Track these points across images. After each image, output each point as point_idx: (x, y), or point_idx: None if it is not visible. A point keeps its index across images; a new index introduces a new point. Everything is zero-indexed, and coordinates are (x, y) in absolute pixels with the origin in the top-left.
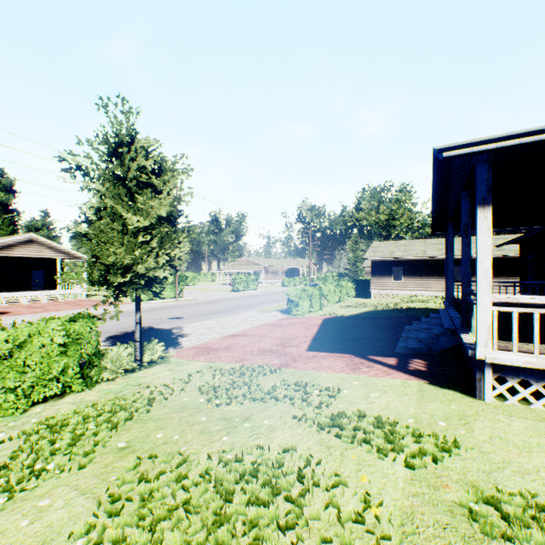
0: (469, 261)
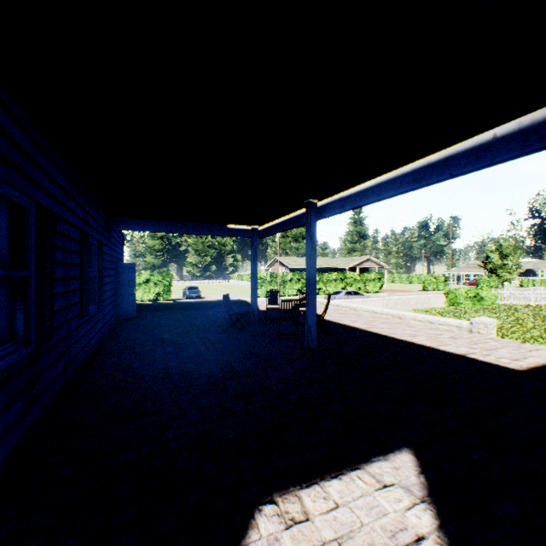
0: None
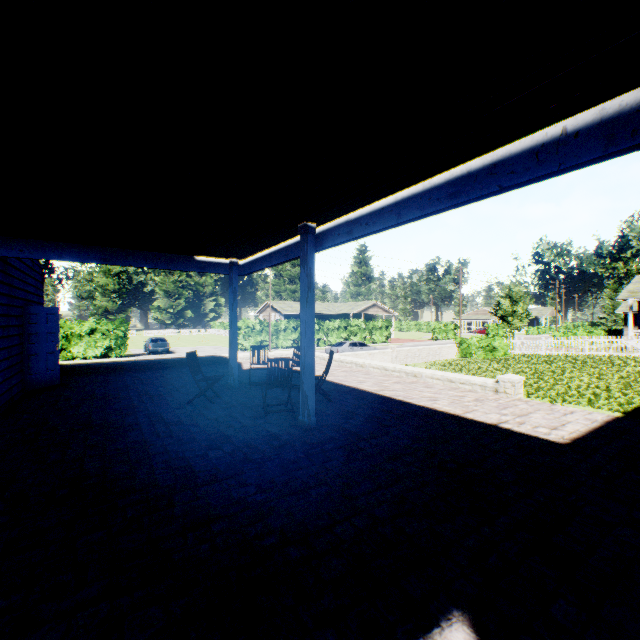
0: (639, 321)
